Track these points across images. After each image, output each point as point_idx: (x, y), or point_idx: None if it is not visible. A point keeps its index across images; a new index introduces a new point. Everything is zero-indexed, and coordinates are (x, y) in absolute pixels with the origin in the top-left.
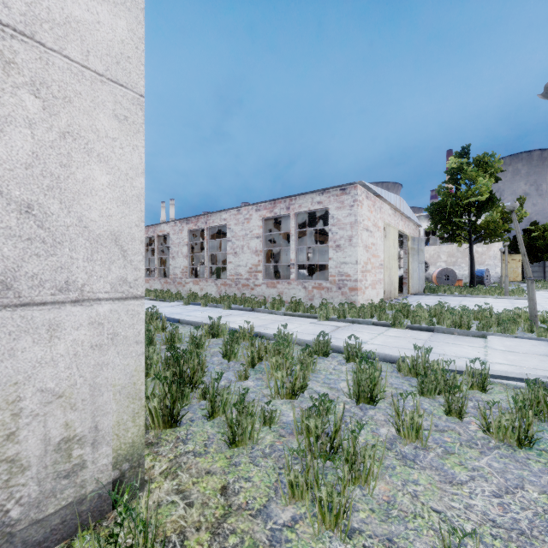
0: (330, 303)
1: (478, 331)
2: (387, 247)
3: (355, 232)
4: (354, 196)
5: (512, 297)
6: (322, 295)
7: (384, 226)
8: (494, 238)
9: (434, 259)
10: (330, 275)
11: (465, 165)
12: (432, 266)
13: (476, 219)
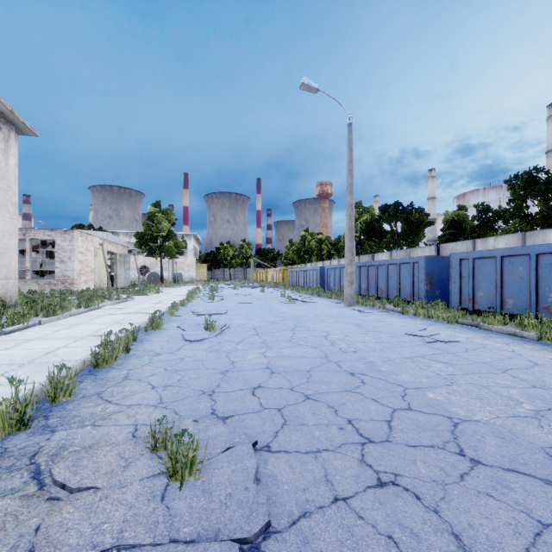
0: (57, 290)
1: (115, 294)
2: (97, 261)
3: (73, 254)
4: (73, 236)
5: (169, 287)
6: (51, 288)
7: (95, 249)
8: (172, 256)
9: (154, 265)
10: (57, 276)
11: (157, 213)
12: (153, 270)
13: (162, 245)
